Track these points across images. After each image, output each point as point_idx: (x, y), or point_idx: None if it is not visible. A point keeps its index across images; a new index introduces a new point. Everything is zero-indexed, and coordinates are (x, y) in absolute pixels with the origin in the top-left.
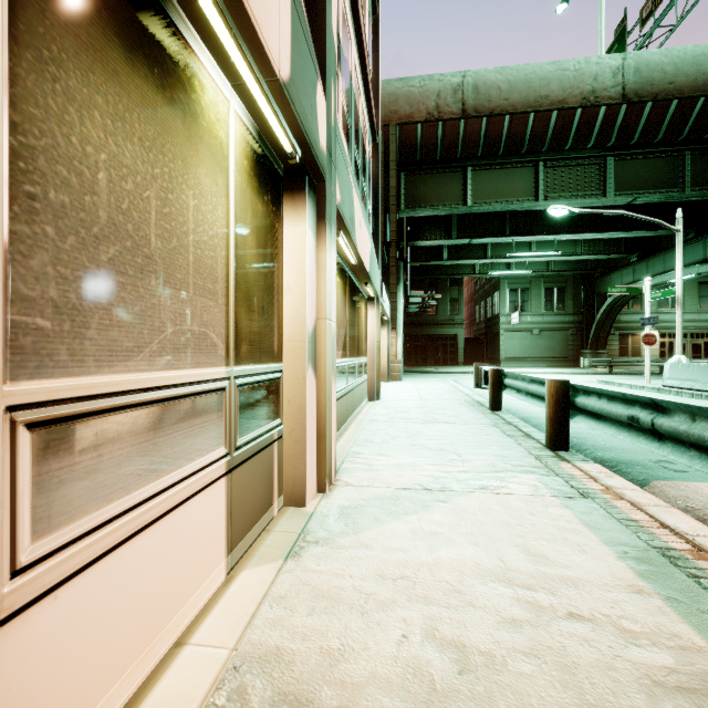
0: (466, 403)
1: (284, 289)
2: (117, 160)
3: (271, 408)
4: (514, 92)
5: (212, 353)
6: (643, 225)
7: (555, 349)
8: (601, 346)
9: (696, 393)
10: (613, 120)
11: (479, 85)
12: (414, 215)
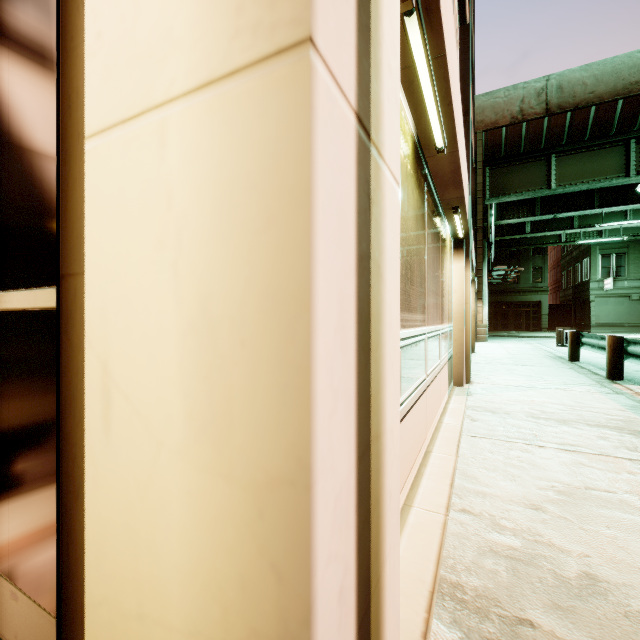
0: (548, 357)
1: (453, 291)
2: (443, 271)
3: (451, 342)
4: (601, 84)
5: (447, 319)
6: None
7: None
8: None
9: None
10: None
11: (563, 85)
12: (498, 201)
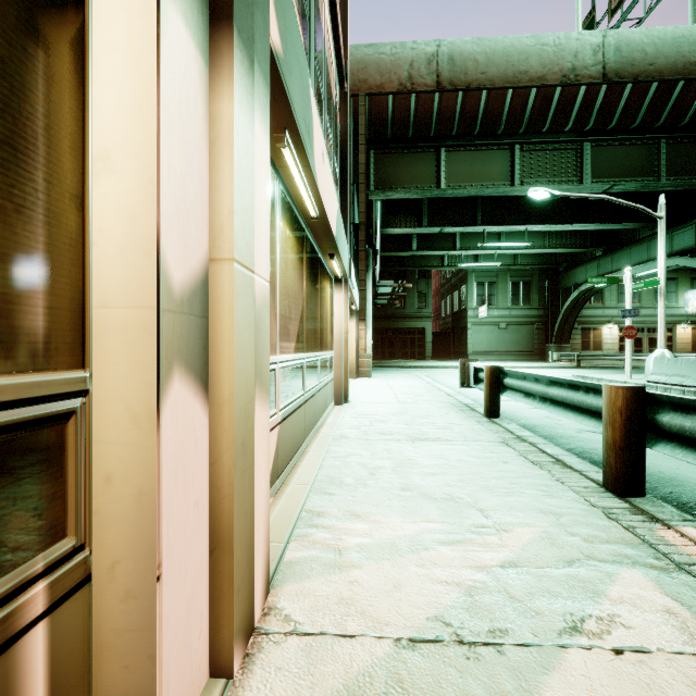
0: (452, 406)
1: (95, 158)
2: None
3: None
4: (492, 65)
5: None
6: (612, 217)
7: (521, 342)
8: (565, 340)
9: (688, 389)
10: (592, 101)
11: (455, 56)
12: (384, 197)
